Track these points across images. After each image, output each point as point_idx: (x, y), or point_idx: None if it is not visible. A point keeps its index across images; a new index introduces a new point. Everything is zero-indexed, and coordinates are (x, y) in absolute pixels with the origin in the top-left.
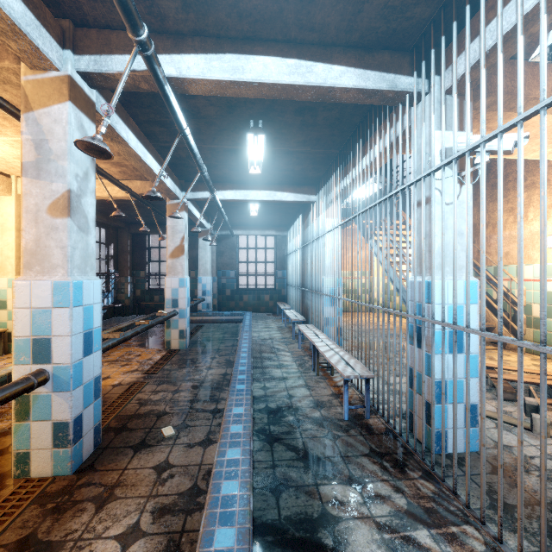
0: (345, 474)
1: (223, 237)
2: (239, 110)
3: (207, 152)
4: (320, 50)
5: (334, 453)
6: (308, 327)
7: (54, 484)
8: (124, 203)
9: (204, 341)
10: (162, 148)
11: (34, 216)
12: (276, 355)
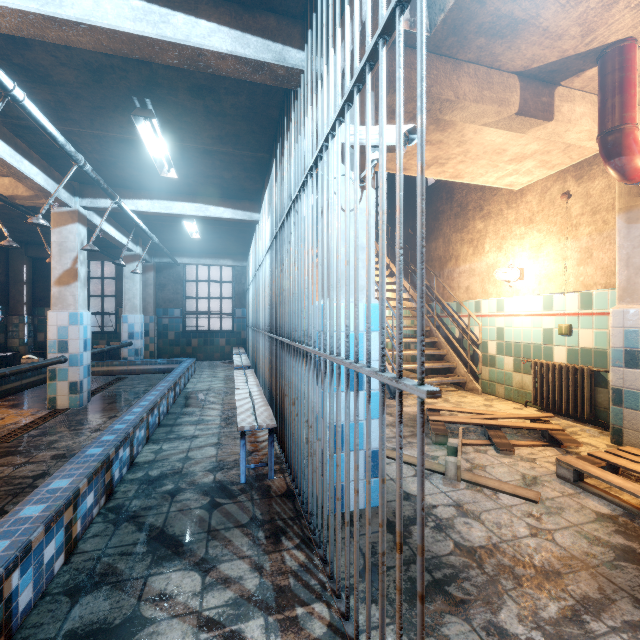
0: (198, 555)
1: (165, 266)
2: (109, 79)
3: (91, 140)
4: None
5: (200, 528)
6: (245, 373)
7: None
8: (3, 212)
9: (114, 397)
10: (19, 128)
11: None
12: (201, 409)
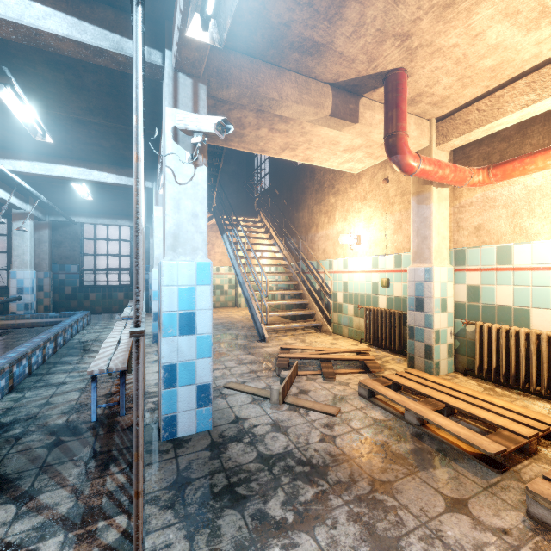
0: (21, 490)
1: (61, 224)
2: None
3: None
4: None
5: (34, 465)
6: (127, 323)
7: None
8: None
9: None
10: None
11: None
12: (80, 358)
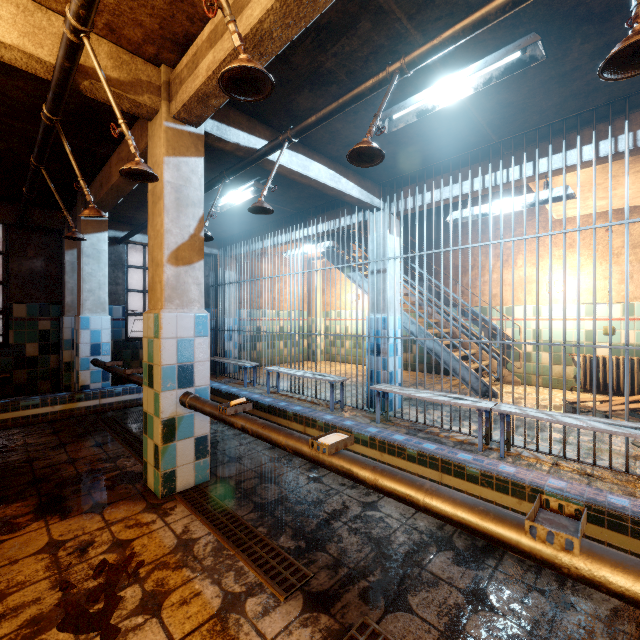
0: None
1: None
2: None
3: (378, 39)
4: None
5: None
6: (396, 388)
7: None
8: None
9: None
10: None
11: None
12: None
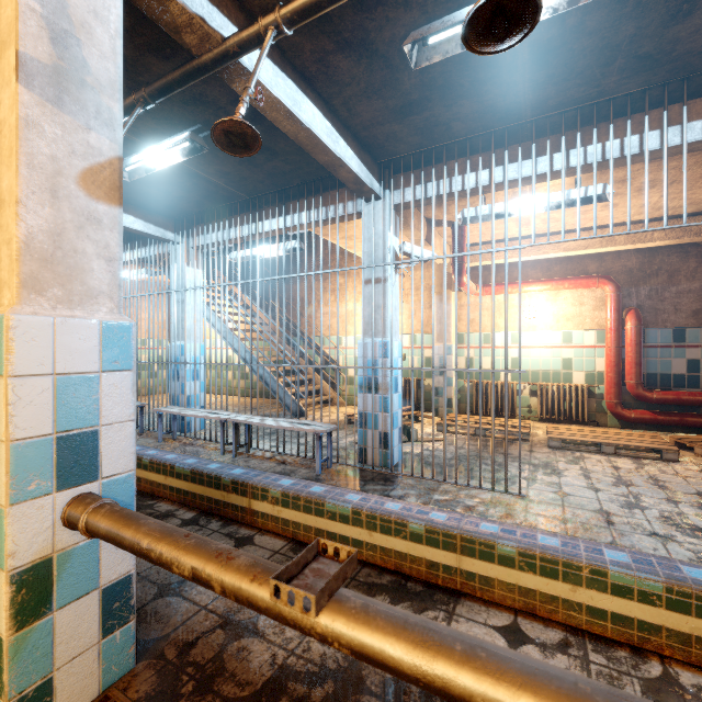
0: None
1: None
2: (200, 108)
3: None
4: (342, 127)
5: None
6: (177, 409)
7: (132, 688)
8: None
9: None
10: None
11: (47, 179)
12: None
